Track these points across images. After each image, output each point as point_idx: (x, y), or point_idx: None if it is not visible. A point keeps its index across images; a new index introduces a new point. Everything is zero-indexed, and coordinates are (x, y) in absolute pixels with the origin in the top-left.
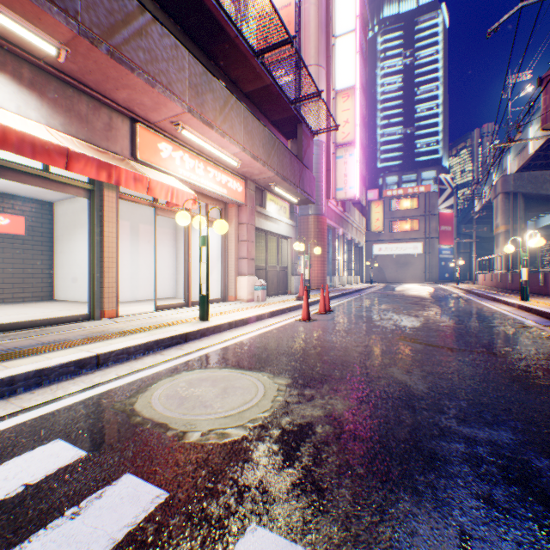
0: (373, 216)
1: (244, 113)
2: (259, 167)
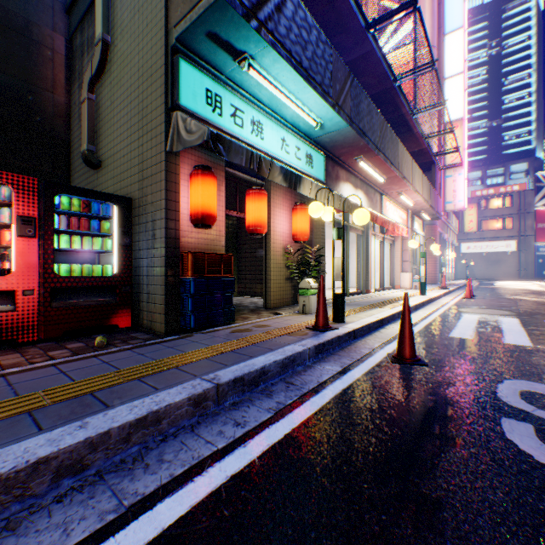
0: (466, 218)
1: (421, 176)
2: (423, 205)
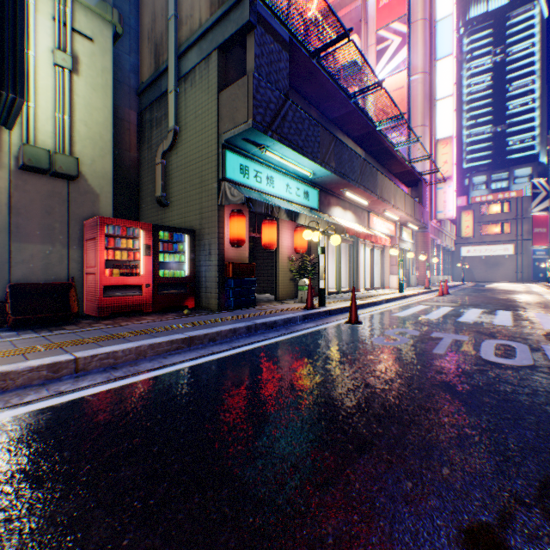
0: (462, 223)
1: (404, 195)
2: (407, 218)
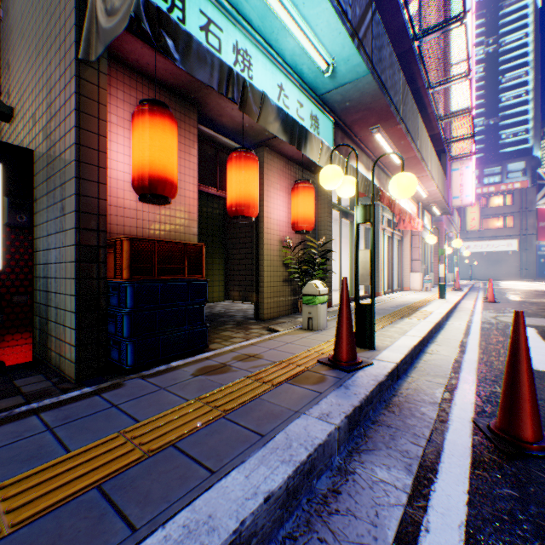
0: (468, 215)
1: (436, 163)
2: (437, 196)
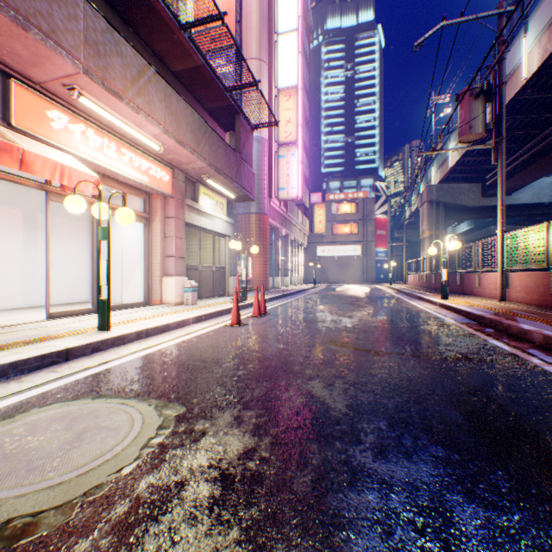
0: (316, 218)
1: (166, 89)
2: (188, 154)
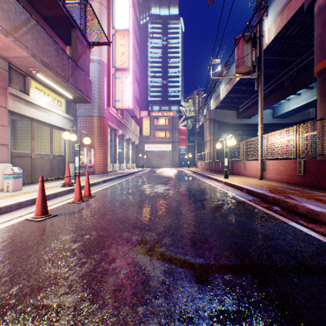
0: (144, 126)
1: None
2: None
